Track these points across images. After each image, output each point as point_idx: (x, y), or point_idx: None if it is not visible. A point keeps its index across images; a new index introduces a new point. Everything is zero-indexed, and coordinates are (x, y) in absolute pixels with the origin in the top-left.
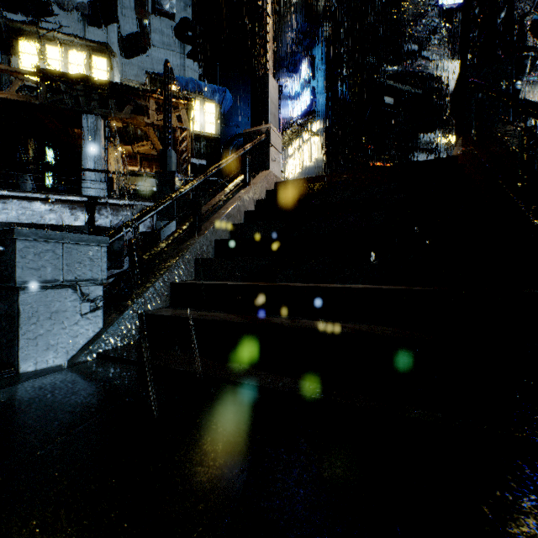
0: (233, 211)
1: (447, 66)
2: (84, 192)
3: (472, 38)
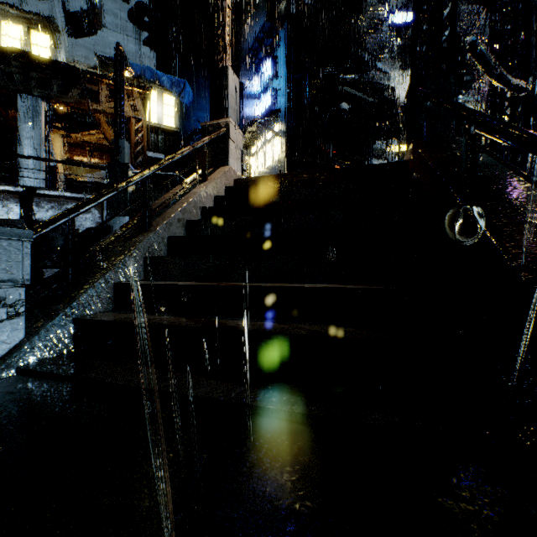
0: (189, 206)
1: (398, 80)
2: (20, 181)
3: (420, 52)
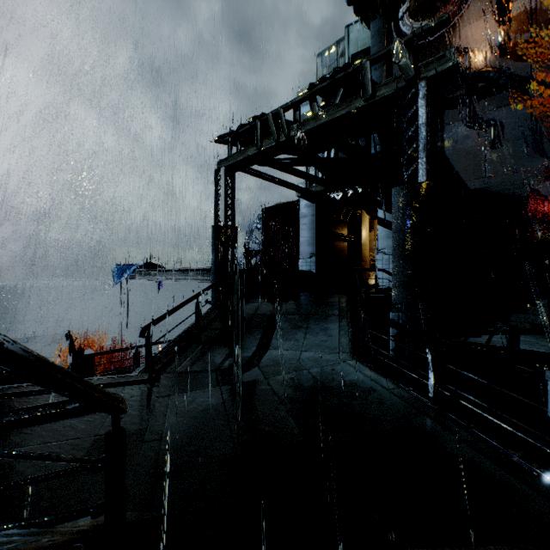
0: None
1: None
2: None
3: None
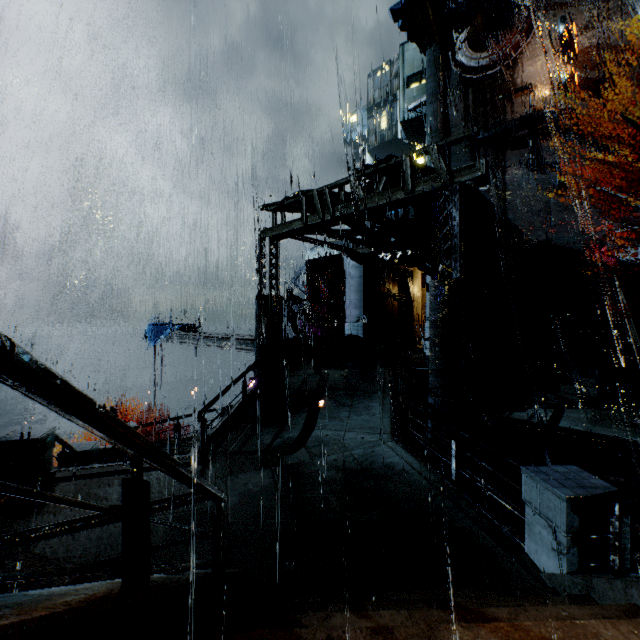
0: None
1: None
2: None
3: None
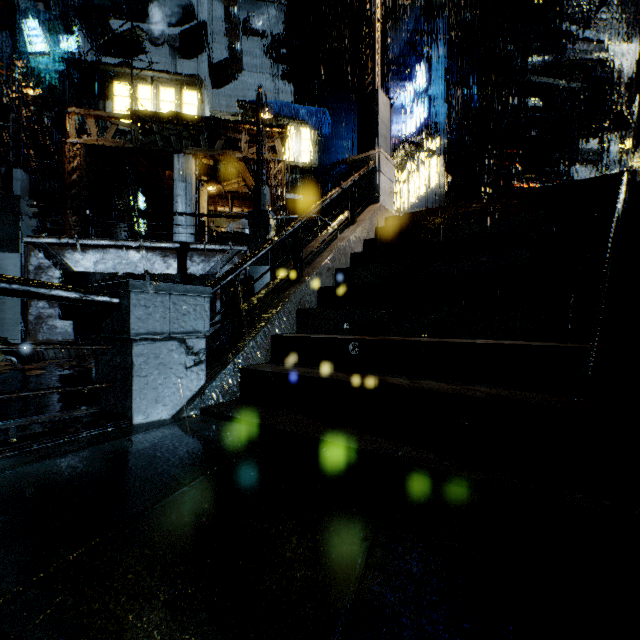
0: (337, 254)
1: (621, 46)
2: (175, 237)
3: None
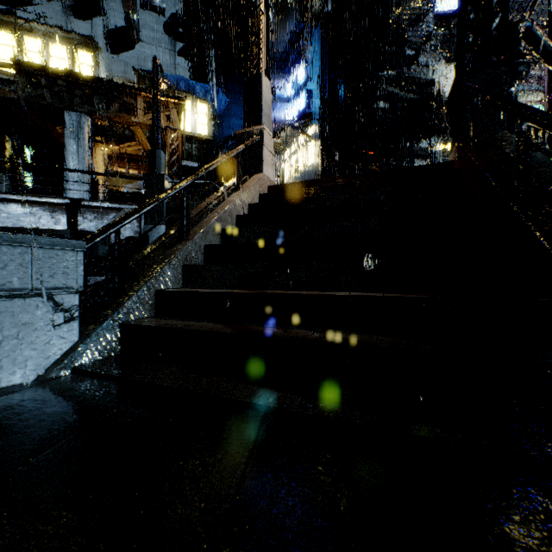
0: (224, 215)
1: (442, 73)
2: (66, 194)
3: (467, 43)
